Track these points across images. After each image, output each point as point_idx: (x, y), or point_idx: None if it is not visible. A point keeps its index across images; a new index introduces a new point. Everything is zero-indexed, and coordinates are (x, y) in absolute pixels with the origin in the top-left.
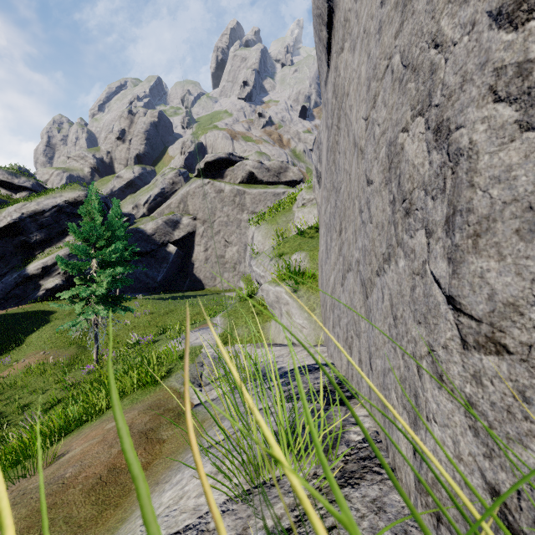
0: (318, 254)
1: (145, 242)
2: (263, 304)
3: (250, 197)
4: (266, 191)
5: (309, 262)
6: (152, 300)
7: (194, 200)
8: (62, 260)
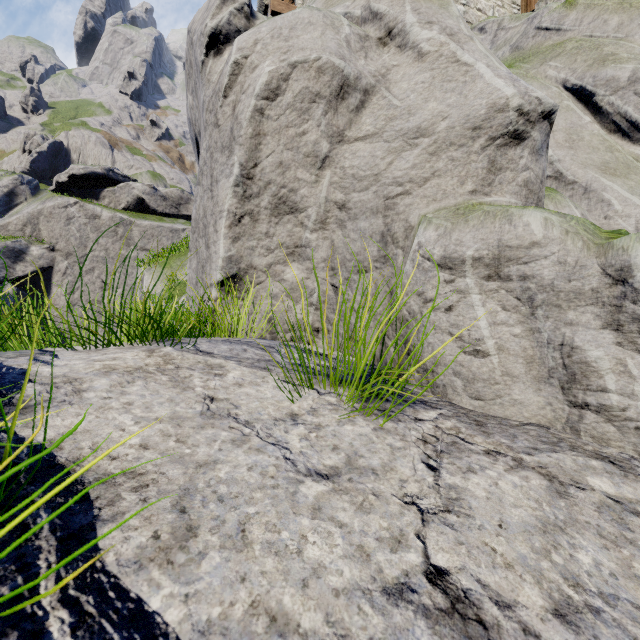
0: None
1: None
2: None
3: (139, 230)
4: (161, 224)
5: None
6: None
7: (51, 223)
8: None
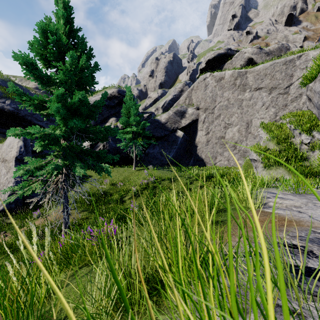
0: None
1: (160, 128)
2: None
3: (253, 75)
4: (273, 62)
5: None
6: (160, 170)
7: (197, 93)
8: (15, 90)
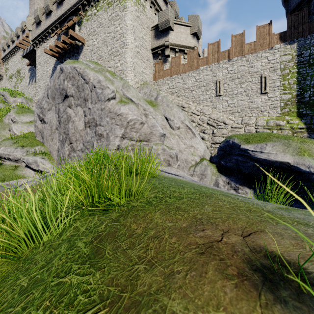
0: (46, 147)
1: None
2: (14, 166)
3: None
4: None
5: (44, 149)
6: None
7: None
8: None
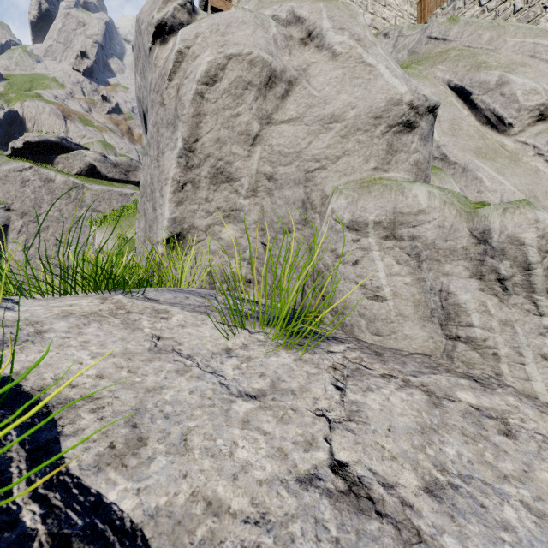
0: None
1: None
2: None
3: (91, 193)
4: (111, 189)
5: None
6: None
7: (6, 185)
8: None
